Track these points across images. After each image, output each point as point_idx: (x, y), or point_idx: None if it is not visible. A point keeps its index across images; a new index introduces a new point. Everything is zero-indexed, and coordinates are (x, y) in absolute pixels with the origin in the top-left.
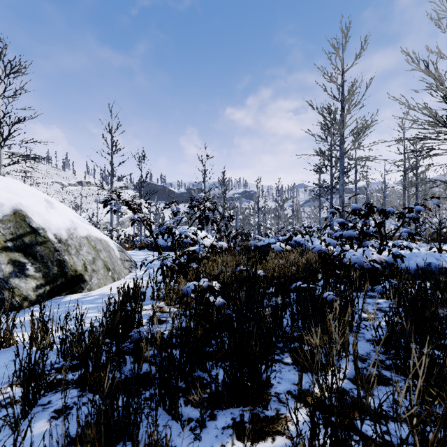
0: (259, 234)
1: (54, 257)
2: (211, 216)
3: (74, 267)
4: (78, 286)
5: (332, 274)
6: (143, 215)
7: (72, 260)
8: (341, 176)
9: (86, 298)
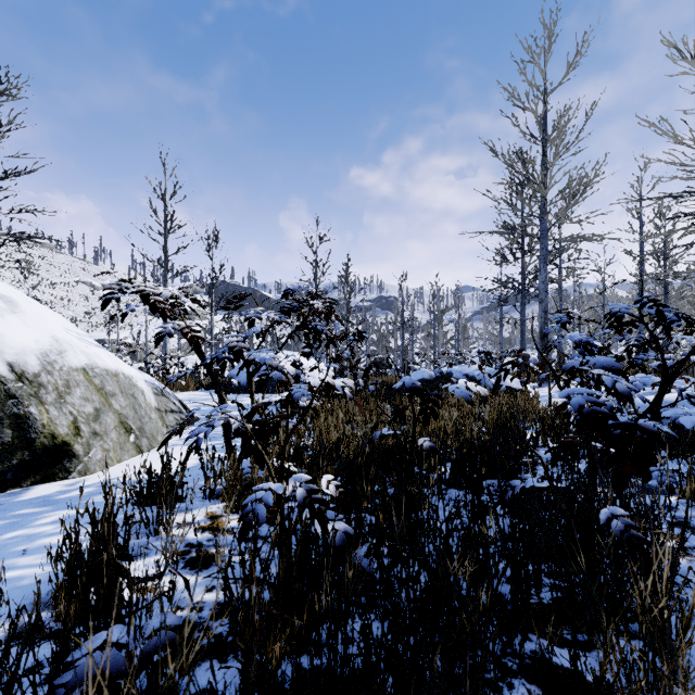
0: (405, 364)
1: (4, 409)
2: (323, 329)
3: (50, 428)
4: (59, 465)
5: (636, 468)
6: (182, 324)
7: (48, 414)
8: (542, 267)
9: (68, 493)
